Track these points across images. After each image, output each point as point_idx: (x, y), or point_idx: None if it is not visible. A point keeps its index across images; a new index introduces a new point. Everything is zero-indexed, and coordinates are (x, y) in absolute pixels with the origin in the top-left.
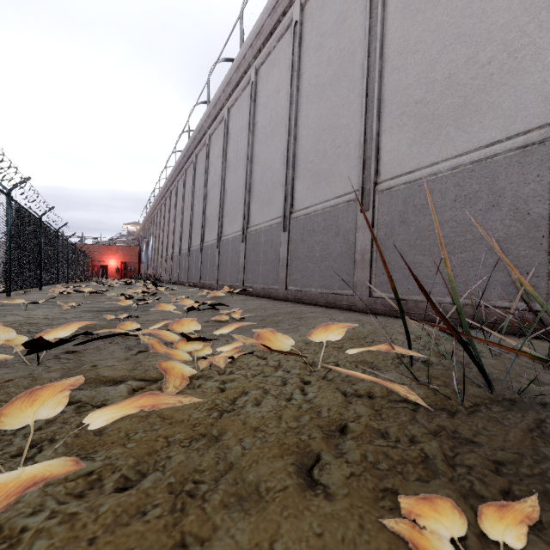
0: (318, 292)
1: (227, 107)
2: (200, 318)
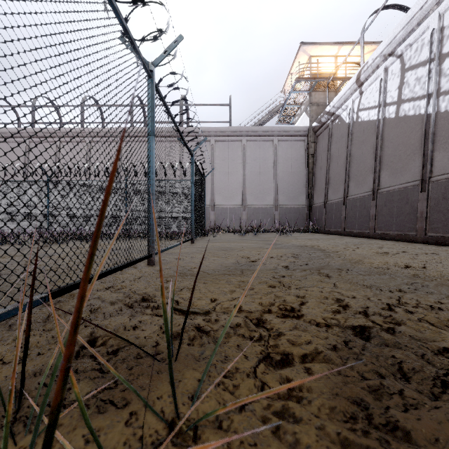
0: None
1: None
2: None
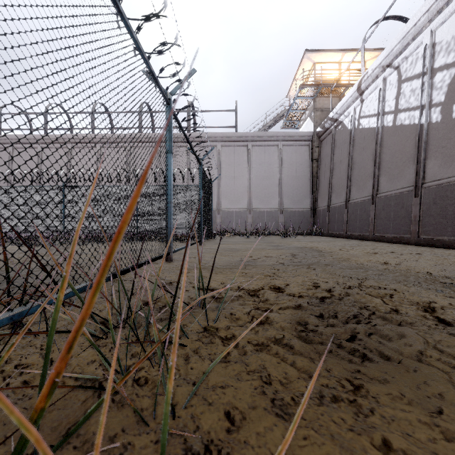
0: None
1: None
2: None
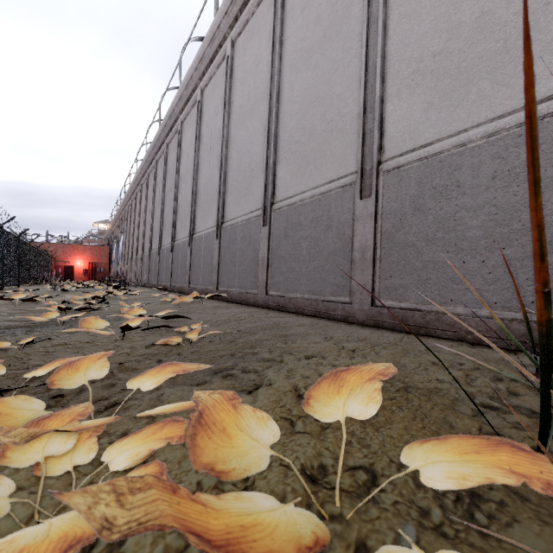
0: (305, 299)
1: (200, 88)
2: (144, 339)
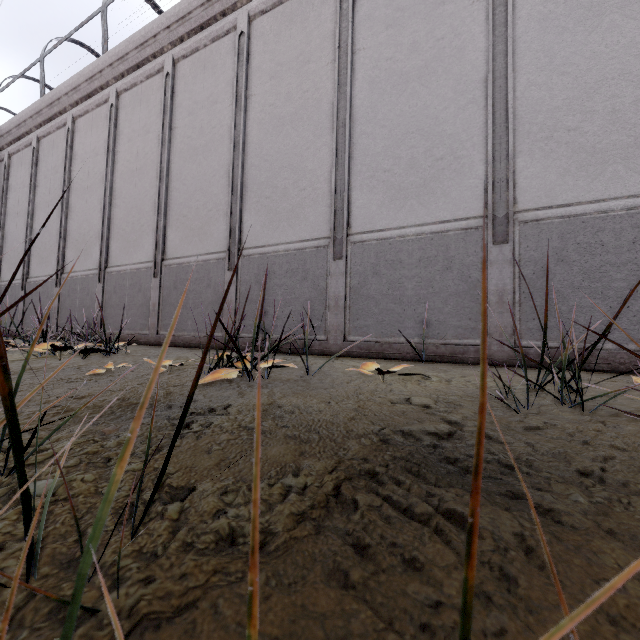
0: None
1: None
2: None
